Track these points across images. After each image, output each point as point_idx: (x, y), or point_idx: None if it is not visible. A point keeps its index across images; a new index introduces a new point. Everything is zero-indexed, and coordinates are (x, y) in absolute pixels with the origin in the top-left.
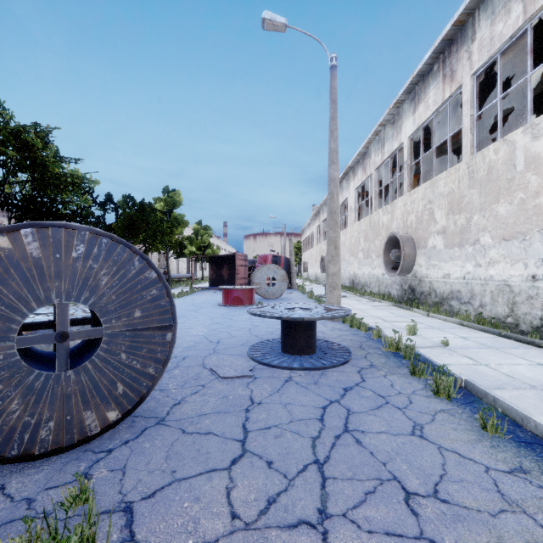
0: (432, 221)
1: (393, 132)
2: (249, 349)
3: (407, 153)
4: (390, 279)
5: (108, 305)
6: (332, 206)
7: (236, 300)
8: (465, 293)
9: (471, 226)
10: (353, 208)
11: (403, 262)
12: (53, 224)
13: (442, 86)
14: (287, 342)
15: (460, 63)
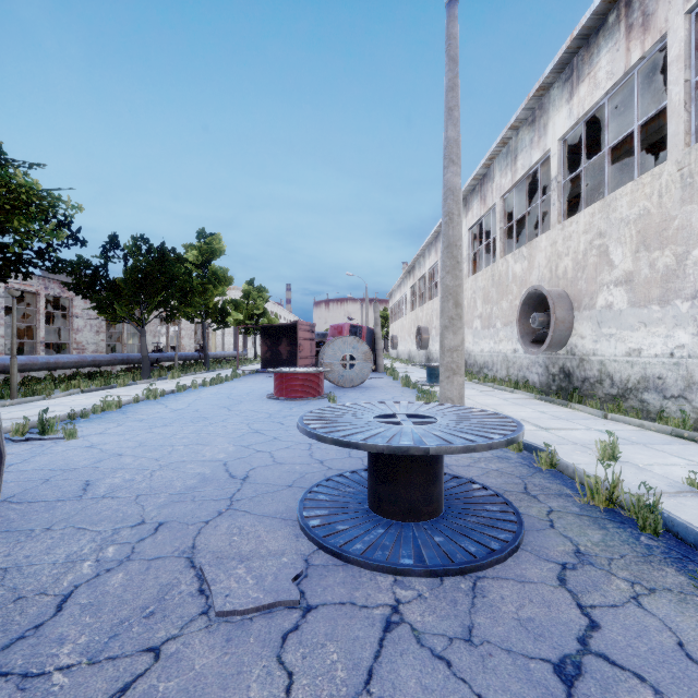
0: (604, 264)
1: (532, 137)
2: (302, 503)
3: (557, 164)
4: (527, 358)
5: None
6: (450, 235)
7: (294, 390)
8: (673, 380)
9: (686, 268)
10: (465, 257)
11: (553, 331)
12: None
13: (625, 46)
14: (381, 490)
15: None
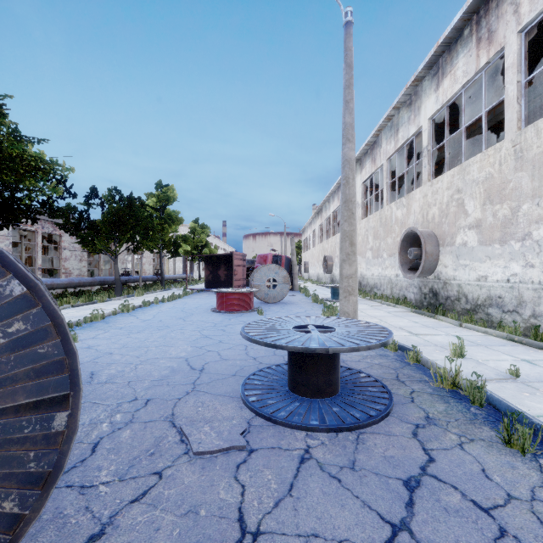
0: (461, 213)
1: (409, 115)
2: (243, 386)
3: (428, 137)
4: (406, 281)
5: None
6: (347, 193)
7: (231, 306)
8: (509, 299)
9: (518, 218)
10: (360, 203)
11: (424, 262)
12: None
13: (476, 53)
14: (297, 377)
15: (502, 20)
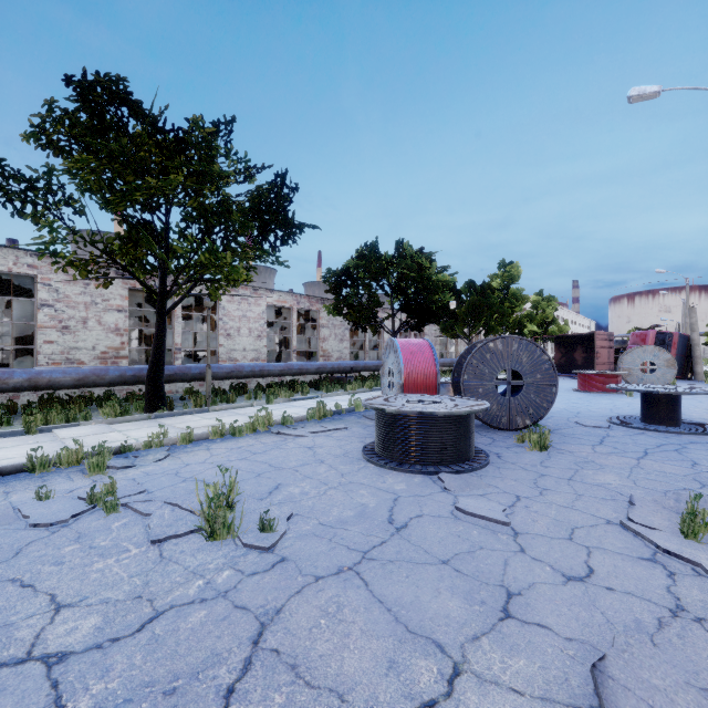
0: None
1: None
2: (608, 418)
3: None
4: None
5: (525, 371)
6: None
7: (595, 386)
8: None
9: None
10: None
11: None
12: (506, 336)
13: None
14: (646, 414)
15: None
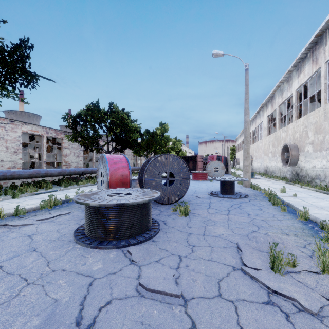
0: (307, 137)
1: (287, 87)
2: (208, 193)
3: (295, 99)
4: (286, 169)
5: (176, 172)
6: (245, 134)
7: (199, 178)
8: (322, 175)
9: (325, 141)
10: (266, 127)
11: (291, 159)
12: (166, 154)
13: (311, 66)
14: (222, 190)
15: (320, 55)
